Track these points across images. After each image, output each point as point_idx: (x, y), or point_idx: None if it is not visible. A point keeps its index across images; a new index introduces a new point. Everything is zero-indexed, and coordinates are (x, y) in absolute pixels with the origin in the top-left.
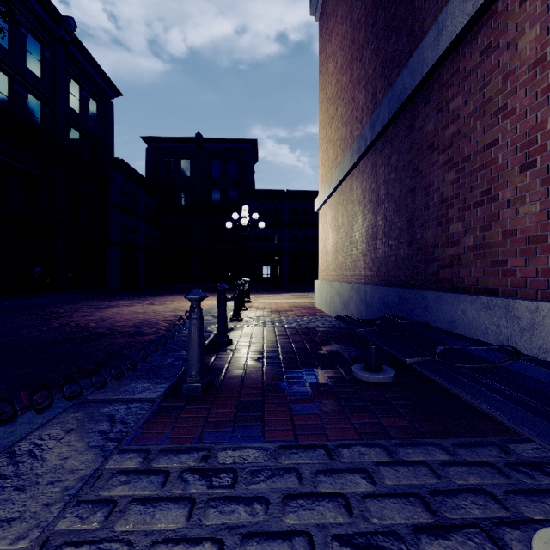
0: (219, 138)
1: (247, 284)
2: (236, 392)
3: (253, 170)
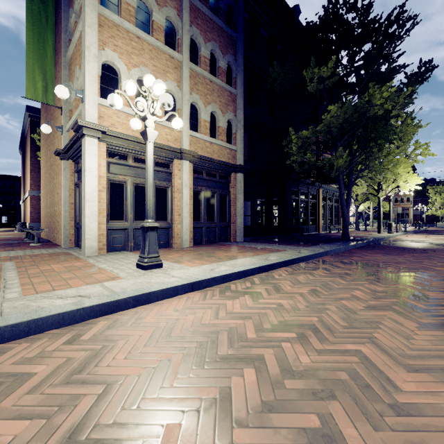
0: None
1: None
2: None
3: None
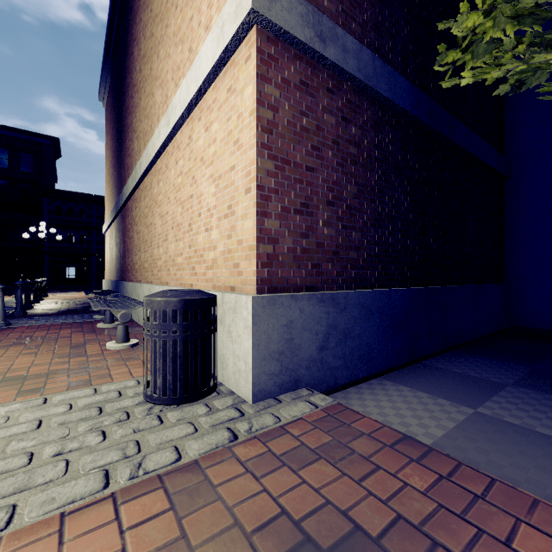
0: (6, 126)
1: (45, 283)
2: (38, 314)
3: (53, 168)
